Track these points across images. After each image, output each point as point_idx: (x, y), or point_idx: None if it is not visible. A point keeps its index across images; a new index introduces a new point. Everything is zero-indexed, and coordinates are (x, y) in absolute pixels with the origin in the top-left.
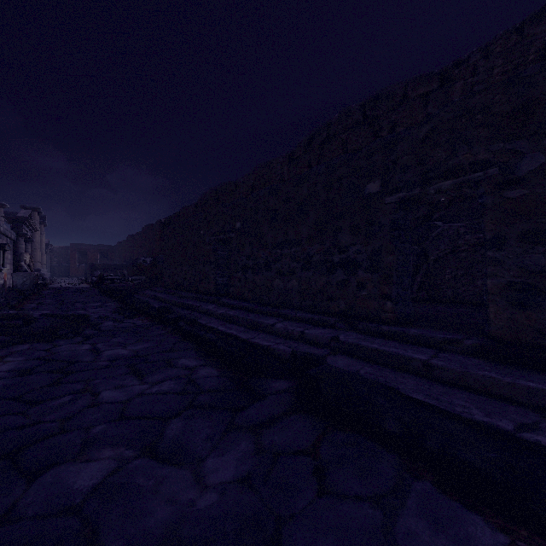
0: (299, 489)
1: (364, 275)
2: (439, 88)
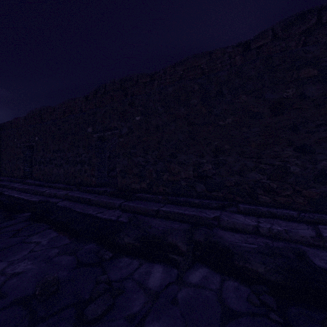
0: (3, 237)
1: (87, 167)
2: (150, 81)
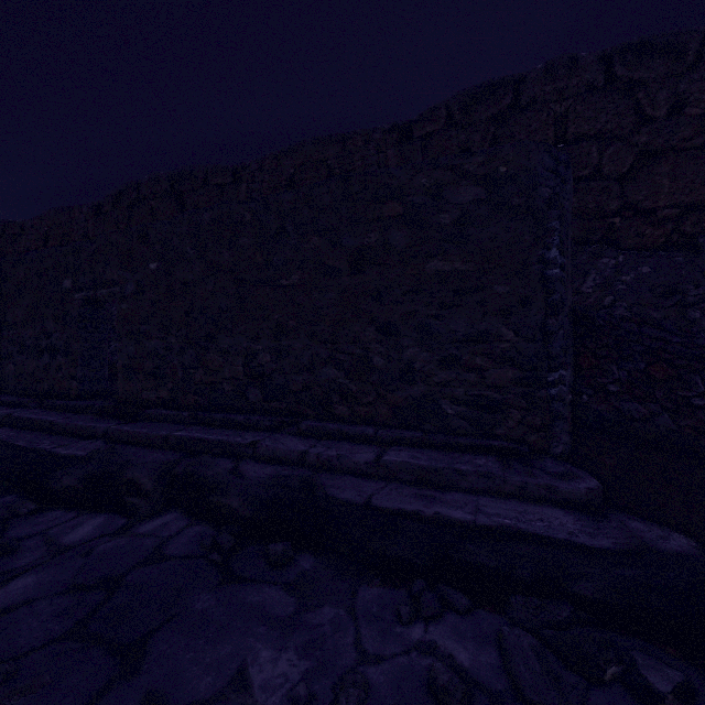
0: None
1: (62, 359)
2: (232, 183)
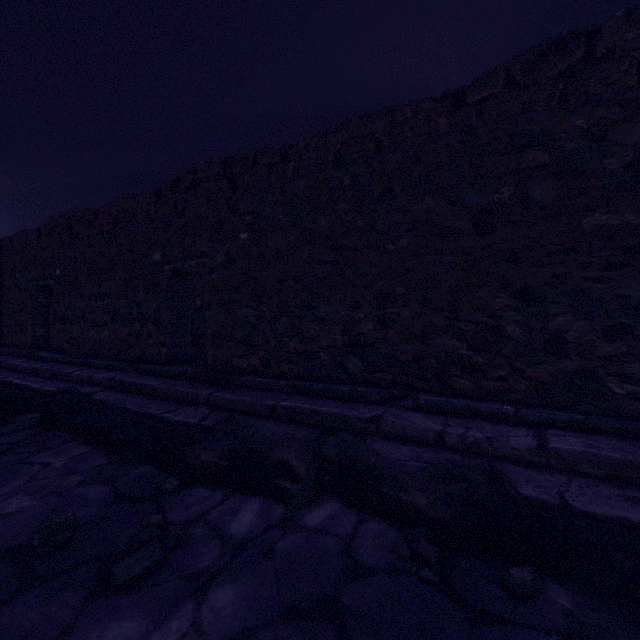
0: None
1: (152, 326)
2: (279, 163)
